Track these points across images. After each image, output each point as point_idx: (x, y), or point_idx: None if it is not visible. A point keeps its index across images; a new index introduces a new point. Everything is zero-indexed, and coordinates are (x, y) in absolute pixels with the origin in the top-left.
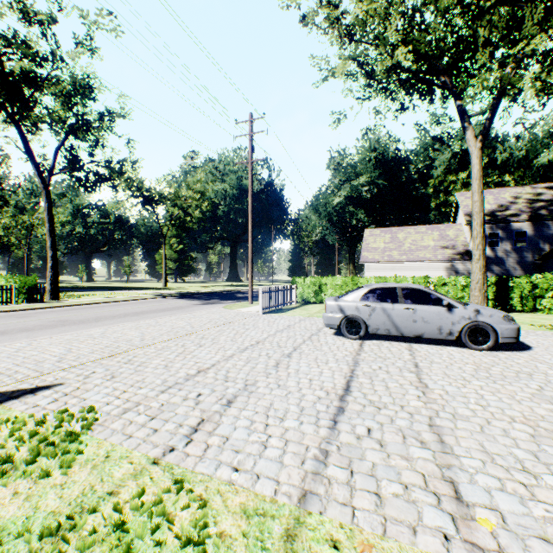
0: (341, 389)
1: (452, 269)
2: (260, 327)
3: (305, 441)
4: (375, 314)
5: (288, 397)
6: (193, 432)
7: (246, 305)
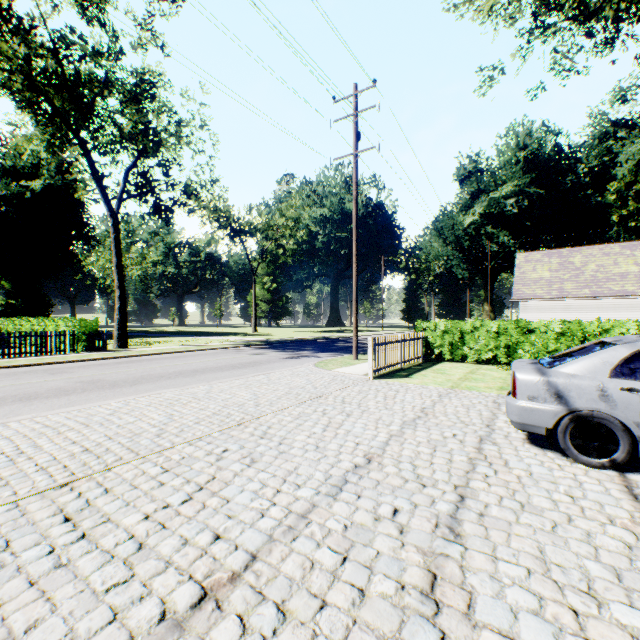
0: None
1: None
2: (371, 409)
3: None
4: None
5: None
6: None
7: (348, 362)
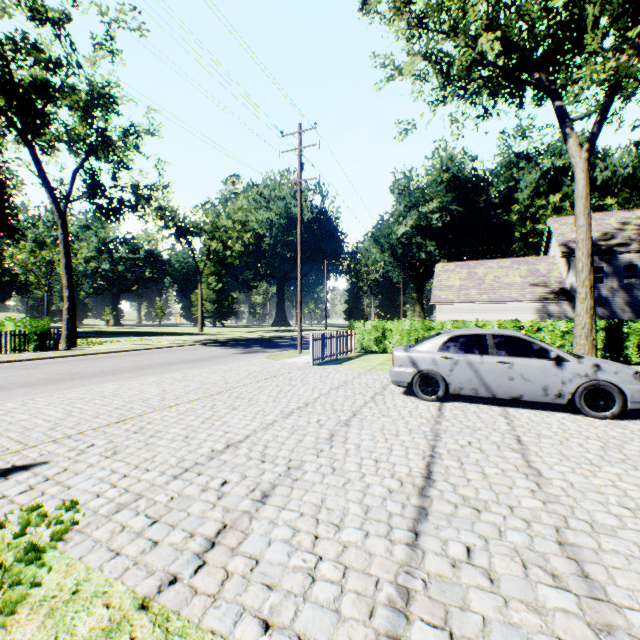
0: (420, 476)
1: (544, 311)
2: (310, 383)
3: (373, 570)
4: (458, 369)
5: (346, 488)
6: (209, 548)
7: (294, 354)
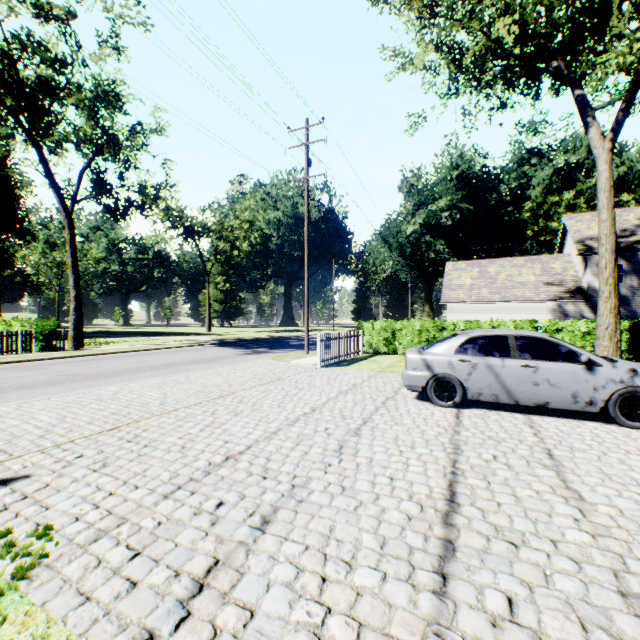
0: (443, 499)
1: (559, 310)
2: (317, 386)
3: (394, 630)
4: (477, 373)
5: (358, 513)
6: (195, 593)
7: (301, 355)
